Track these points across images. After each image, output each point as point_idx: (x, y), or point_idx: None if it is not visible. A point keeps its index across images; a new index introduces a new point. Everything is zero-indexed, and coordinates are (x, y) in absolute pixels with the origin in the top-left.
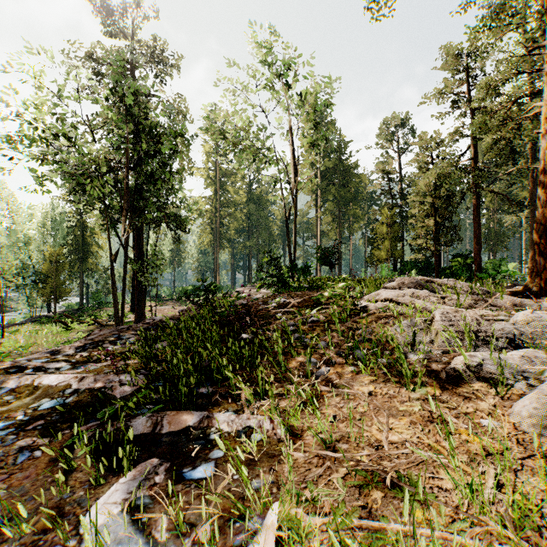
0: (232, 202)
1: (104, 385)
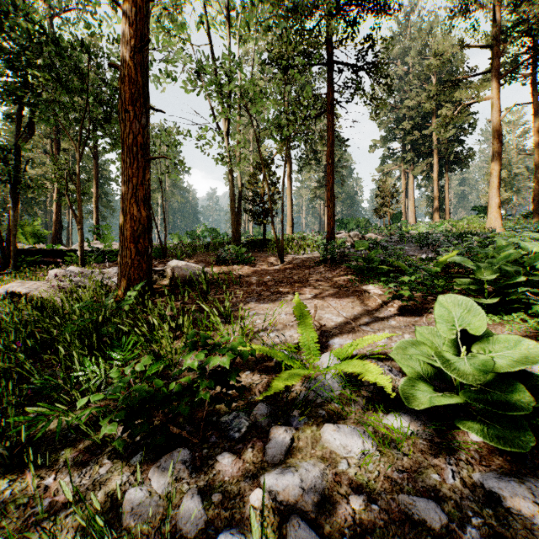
0: None
1: None
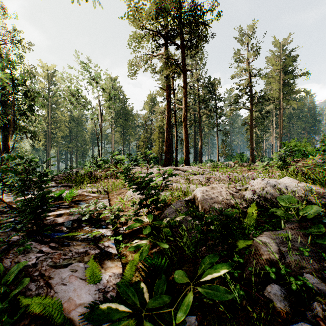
0: (60, 120)
1: (67, 184)
